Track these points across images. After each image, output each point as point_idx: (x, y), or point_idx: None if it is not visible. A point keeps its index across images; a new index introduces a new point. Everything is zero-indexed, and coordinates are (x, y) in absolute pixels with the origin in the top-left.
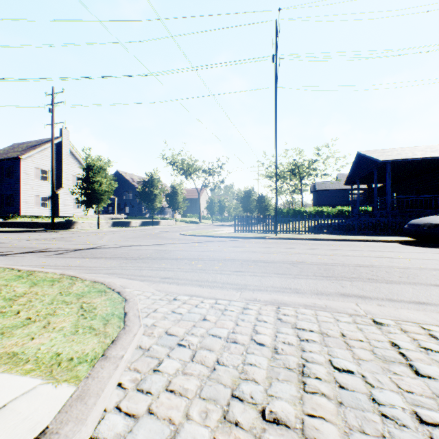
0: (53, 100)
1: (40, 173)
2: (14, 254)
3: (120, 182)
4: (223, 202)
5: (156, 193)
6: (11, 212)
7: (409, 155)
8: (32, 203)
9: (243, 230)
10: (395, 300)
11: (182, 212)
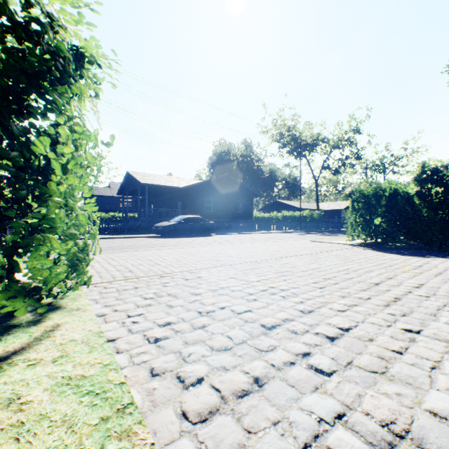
0: None
1: None
2: None
3: None
4: None
5: None
6: None
7: (158, 182)
8: None
9: None
10: (138, 250)
11: None
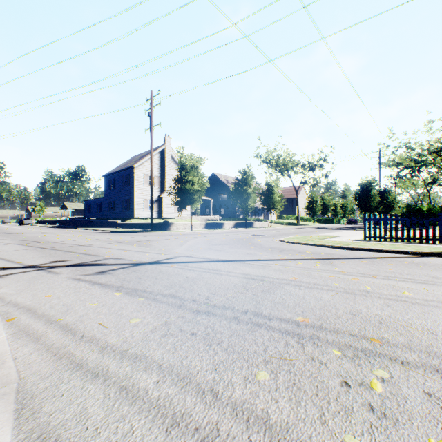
0: (151, 104)
1: (148, 179)
2: (57, 268)
3: (215, 185)
4: (327, 200)
5: (249, 192)
6: (128, 215)
7: None
8: (142, 206)
9: (379, 236)
10: None
11: (278, 213)
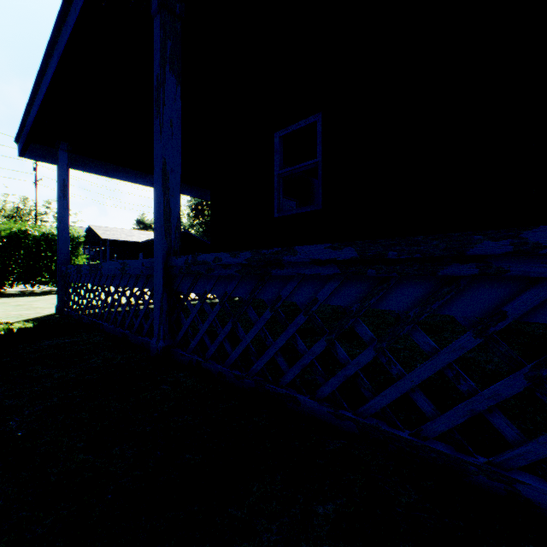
0: None
1: None
2: None
3: None
4: None
5: None
6: None
7: (119, 237)
8: None
9: None
10: None
11: None
